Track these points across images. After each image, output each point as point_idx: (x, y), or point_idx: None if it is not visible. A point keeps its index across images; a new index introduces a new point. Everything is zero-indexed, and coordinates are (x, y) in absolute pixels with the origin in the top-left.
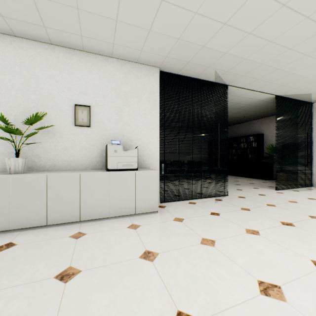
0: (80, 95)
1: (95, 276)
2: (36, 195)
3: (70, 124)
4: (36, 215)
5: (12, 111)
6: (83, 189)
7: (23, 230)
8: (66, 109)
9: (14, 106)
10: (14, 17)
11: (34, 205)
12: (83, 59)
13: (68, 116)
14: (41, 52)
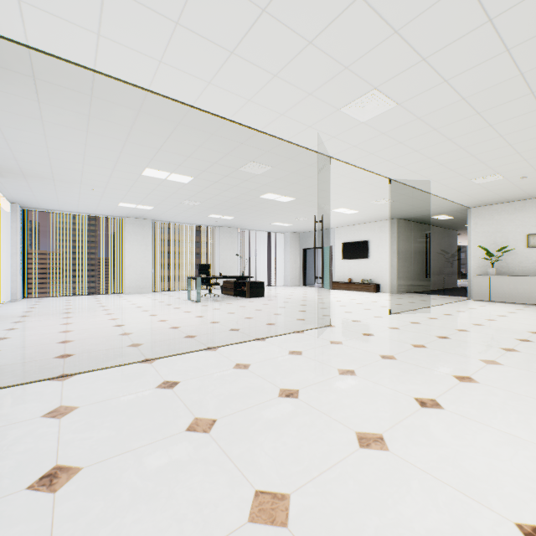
0: (530, 227)
1: (530, 311)
2: (502, 286)
3: (523, 247)
4: (502, 296)
5: (487, 244)
6: (531, 286)
7: (495, 302)
8: (520, 238)
9: (488, 241)
10: (490, 202)
11: (501, 291)
12: (533, 203)
13: (522, 242)
14: (503, 209)
